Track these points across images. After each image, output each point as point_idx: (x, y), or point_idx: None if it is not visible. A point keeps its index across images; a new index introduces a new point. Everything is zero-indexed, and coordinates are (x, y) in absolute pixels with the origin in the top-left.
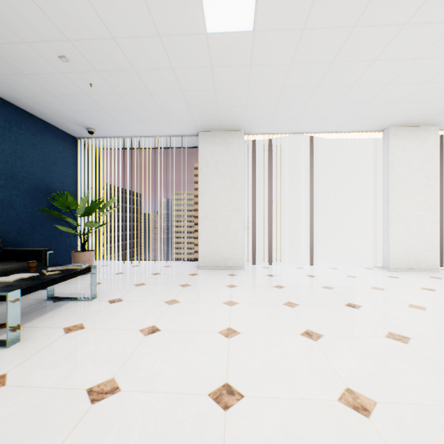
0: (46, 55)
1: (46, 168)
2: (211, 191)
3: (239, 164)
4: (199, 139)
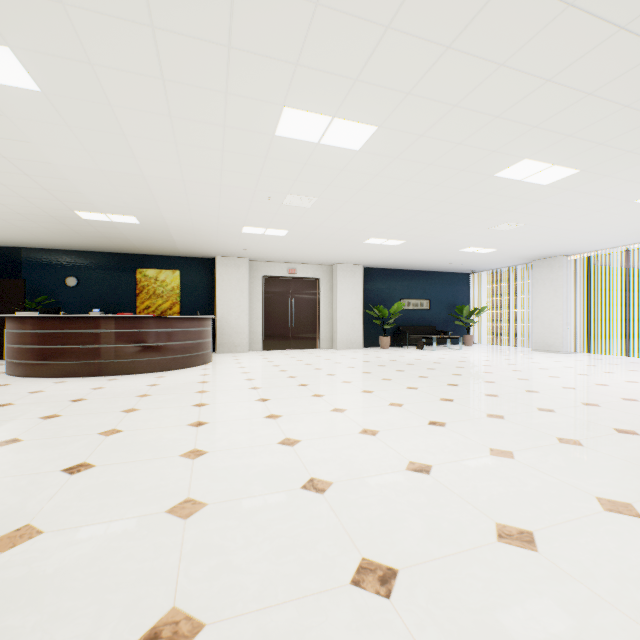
0: (445, 264)
1: (453, 294)
2: (539, 300)
3: (559, 280)
4: (532, 266)
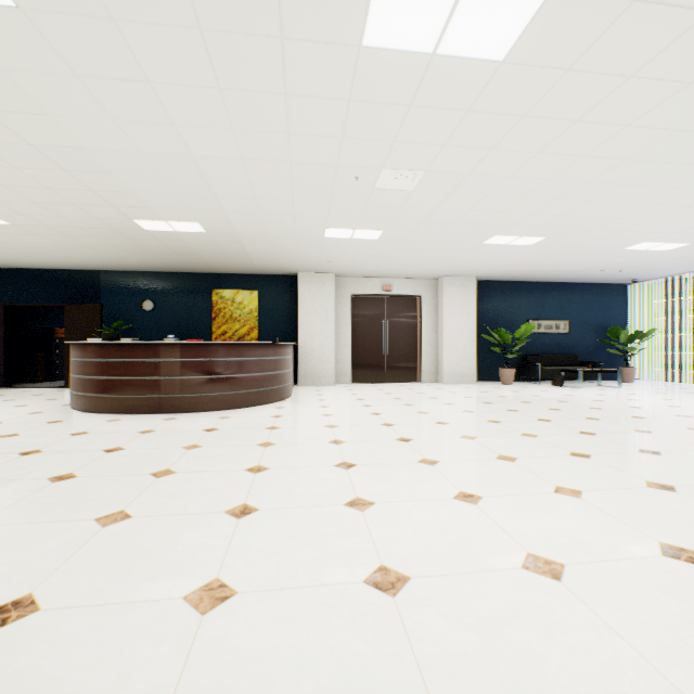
0: (594, 271)
1: (603, 313)
2: None
3: None
4: None
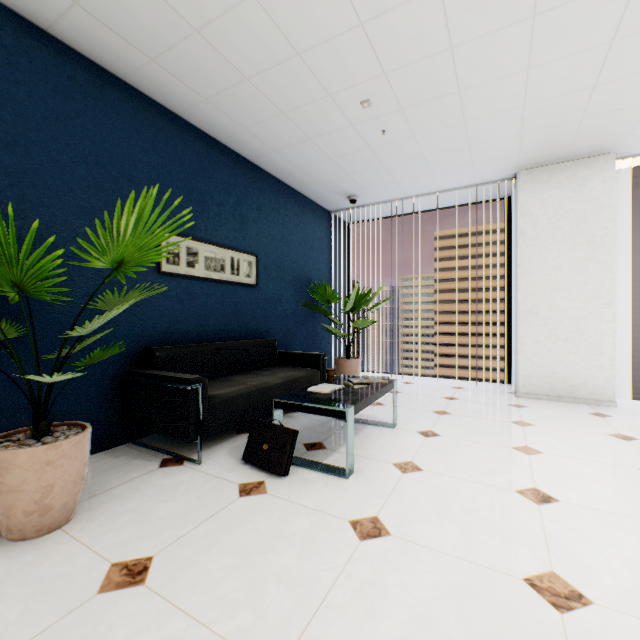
0: (345, 105)
1: (305, 253)
2: (542, 268)
3: (604, 215)
4: (518, 183)
